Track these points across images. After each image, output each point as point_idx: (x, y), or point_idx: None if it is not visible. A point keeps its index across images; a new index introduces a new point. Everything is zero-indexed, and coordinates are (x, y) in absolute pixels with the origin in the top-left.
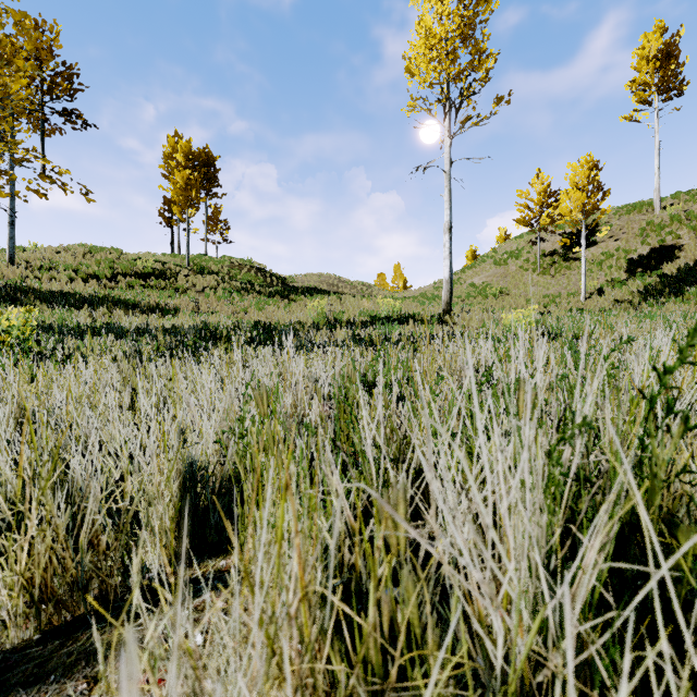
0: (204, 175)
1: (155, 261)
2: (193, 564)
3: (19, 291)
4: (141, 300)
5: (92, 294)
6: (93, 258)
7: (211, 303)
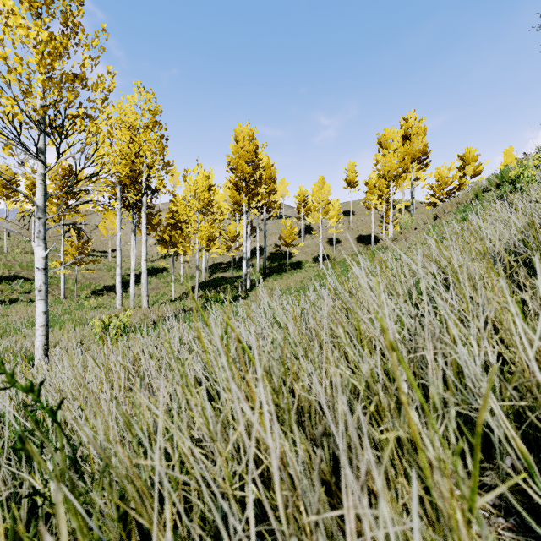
0: None
1: None
2: None
3: None
4: None
5: None
6: None
7: None
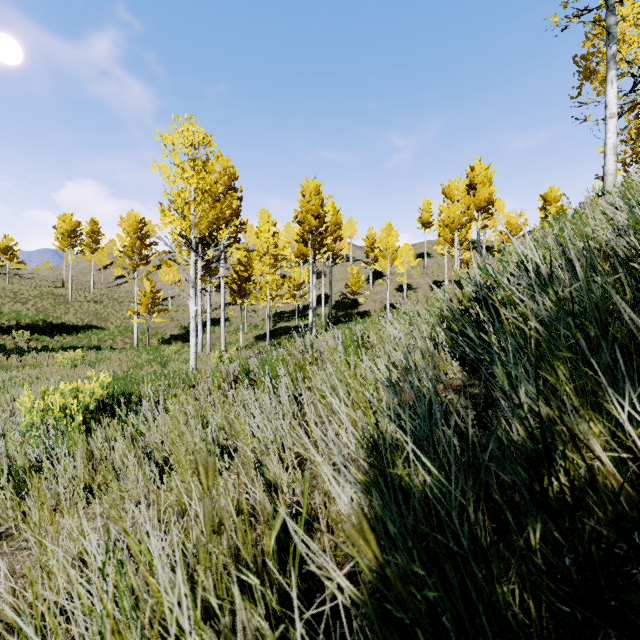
0: None
1: None
2: None
3: None
4: None
5: None
6: None
7: None
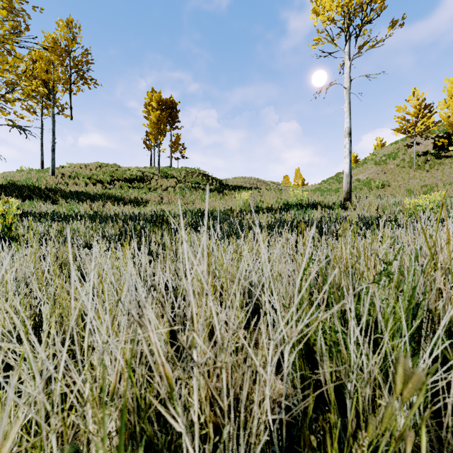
0: (169, 115)
1: (138, 171)
2: None
3: (52, 191)
4: (126, 195)
5: (95, 192)
6: (101, 170)
7: (171, 197)
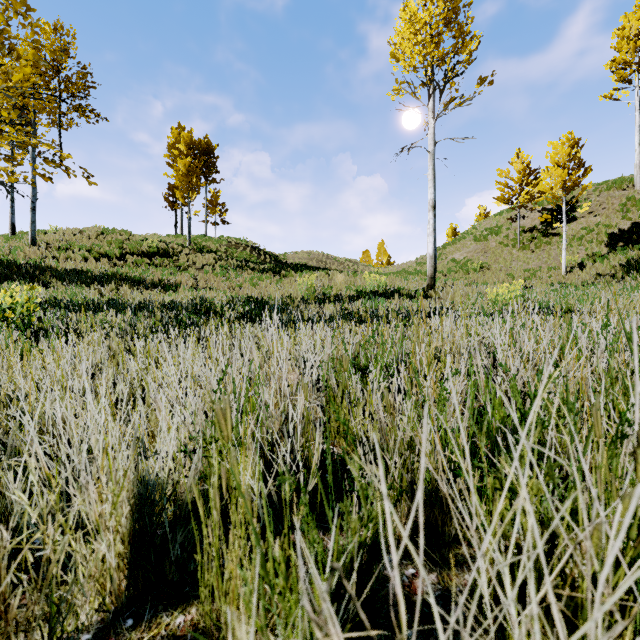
0: (204, 163)
1: (159, 242)
2: (142, 620)
3: (38, 269)
4: (146, 276)
5: (102, 272)
6: (105, 239)
7: (209, 279)
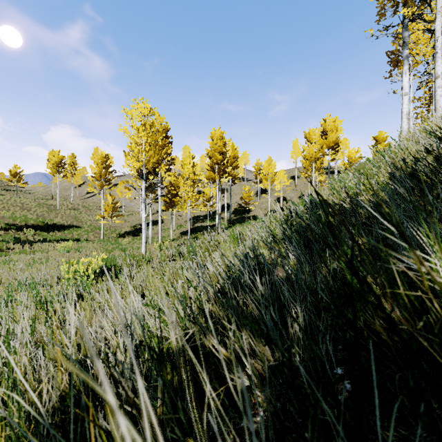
0: None
1: None
2: None
3: None
4: None
5: None
6: None
7: None
